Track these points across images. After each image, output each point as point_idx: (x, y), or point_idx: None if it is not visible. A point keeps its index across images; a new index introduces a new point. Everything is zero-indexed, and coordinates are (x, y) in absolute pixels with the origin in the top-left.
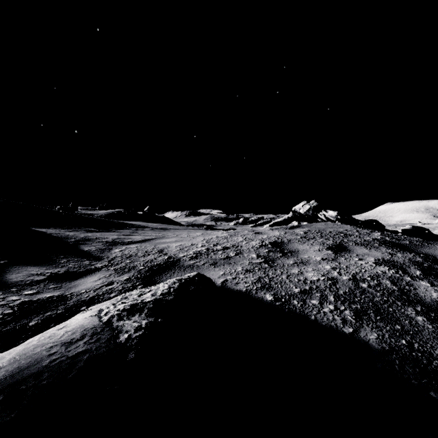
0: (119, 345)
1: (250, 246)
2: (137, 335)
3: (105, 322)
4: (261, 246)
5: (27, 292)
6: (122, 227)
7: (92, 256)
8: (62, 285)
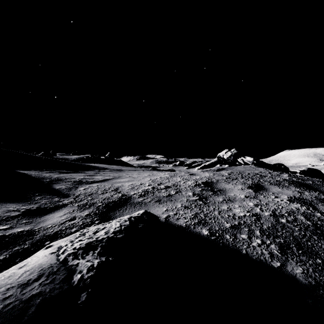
0: (72, 286)
1: (186, 185)
2: (89, 275)
3: (61, 261)
4: (195, 185)
5: (1, 227)
6: (88, 169)
7: (61, 194)
8: (33, 220)
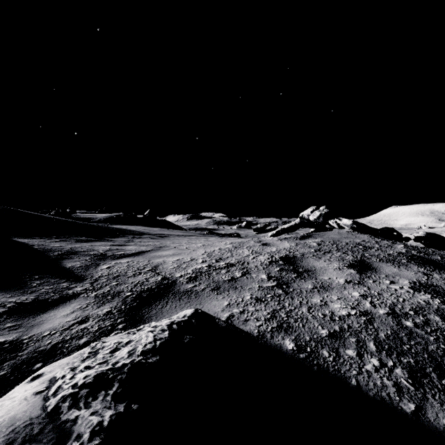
0: None
1: (258, 262)
2: (92, 444)
3: (49, 412)
4: (270, 262)
5: None
6: (118, 234)
7: (73, 276)
8: (23, 321)
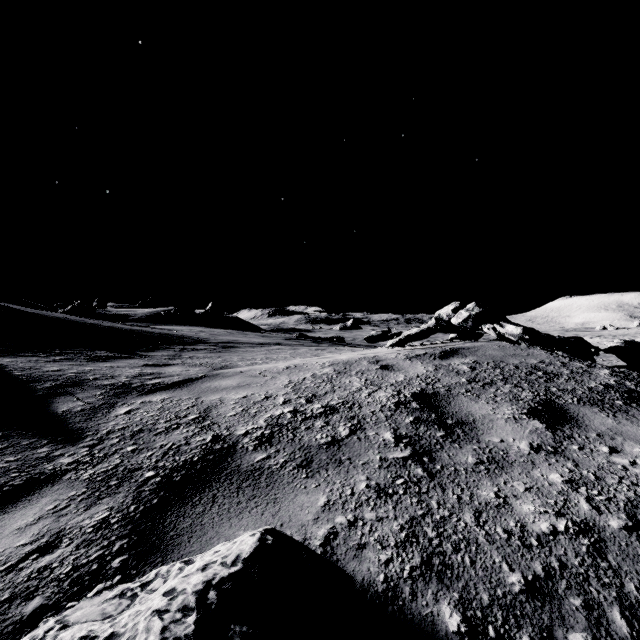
0: None
1: (376, 404)
2: None
3: None
4: (397, 404)
5: None
6: (160, 345)
7: (65, 431)
8: None
